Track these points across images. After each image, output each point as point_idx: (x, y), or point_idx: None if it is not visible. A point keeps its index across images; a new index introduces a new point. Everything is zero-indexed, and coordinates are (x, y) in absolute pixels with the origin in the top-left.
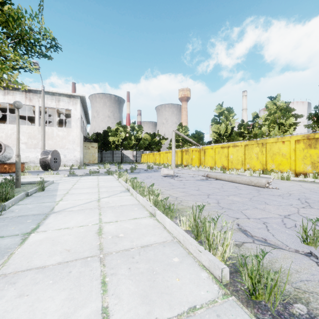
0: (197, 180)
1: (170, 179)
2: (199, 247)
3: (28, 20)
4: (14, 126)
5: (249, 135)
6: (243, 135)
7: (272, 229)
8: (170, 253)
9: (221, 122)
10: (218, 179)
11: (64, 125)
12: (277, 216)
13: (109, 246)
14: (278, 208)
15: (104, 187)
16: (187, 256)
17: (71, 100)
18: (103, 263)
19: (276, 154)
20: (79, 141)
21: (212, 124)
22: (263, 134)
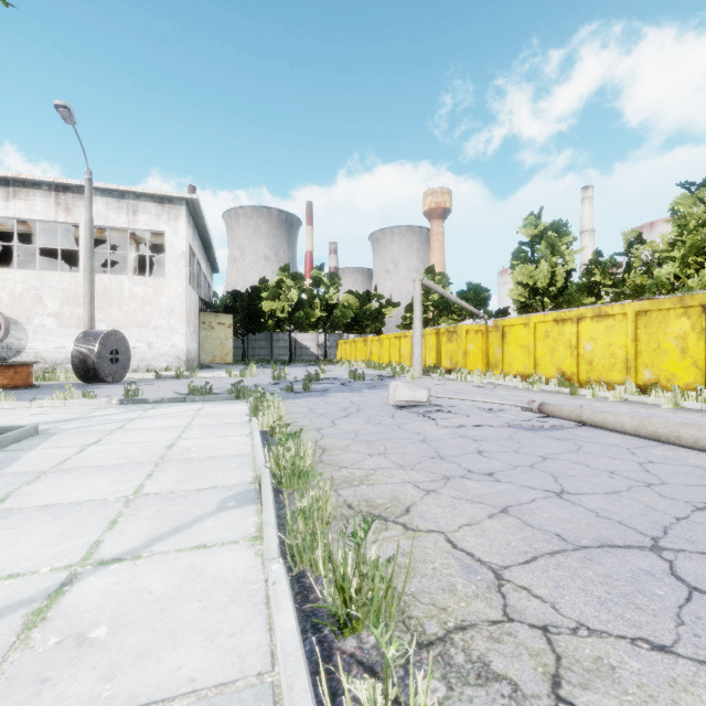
0: (515, 428)
1: (419, 419)
2: None
3: None
4: (29, 274)
5: (616, 290)
6: (600, 290)
7: None
8: None
9: (536, 260)
10: (588, 425)
11: (159, 274)
12: None
13: None
14: None
15: (181, 460)
16: None
17: (165, 210)
18: None
19: None
20: (184, 310)
21: (512, 266)
22: (664, 285)
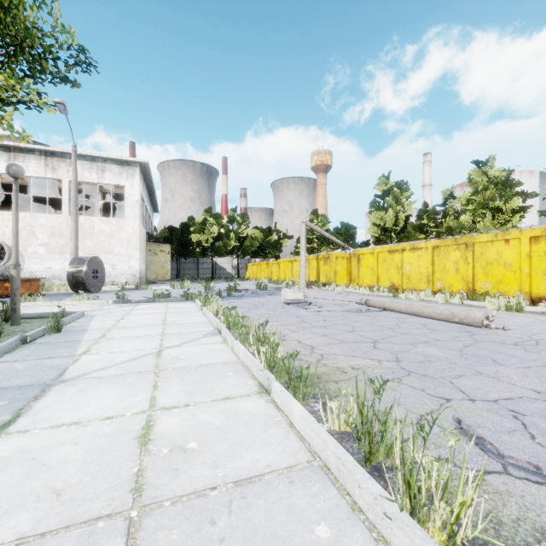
0: (348, 311)
1: (297, 308)
2: (384, 502)
3: (31, 9)
4: (25, 215)
5: (437, 230)
6: (427, 230)
7: (540, 432)
8: (307, 507)
9: (386, 208)
10: (387, 310)
11: (114, 214)
12: (533, 393)
13: (159, 482)
14: (526, 373)
15: (175, 324)
16: (350, 520)
17: (124, 170)
18: (134, 544)
19: (493, 263)
20: (138, 242)
21: (370, 212)
22: (464, 227)
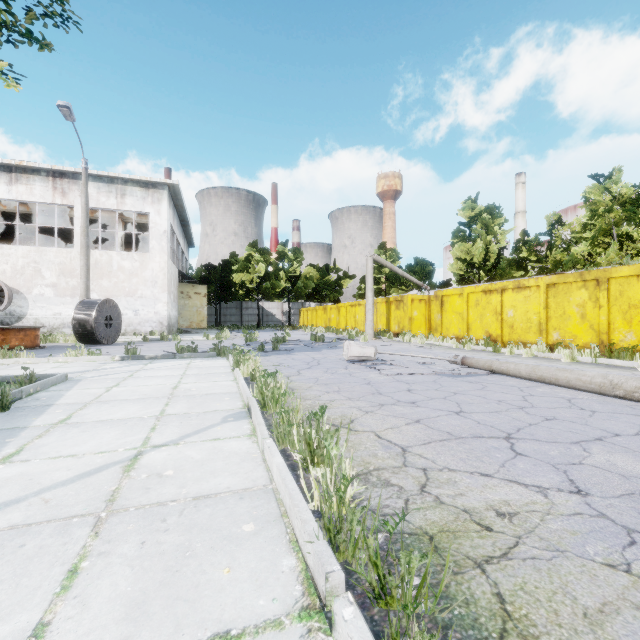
0: (441, 375)
1: (367, 369)
2: None
3: None
4: (29, 249)
5: (540, 265)
6: (527, 265)
7: None
8: None
9: (473, 239)
10: (497, 373)
11: (141, 249)
12: None
13: None
14: None
15: (187, 396)
16: None
17: (149, 194)
18: None
19: (639, 306)
20: (166, 281)
21: (453, 243)
22: (578, 261)
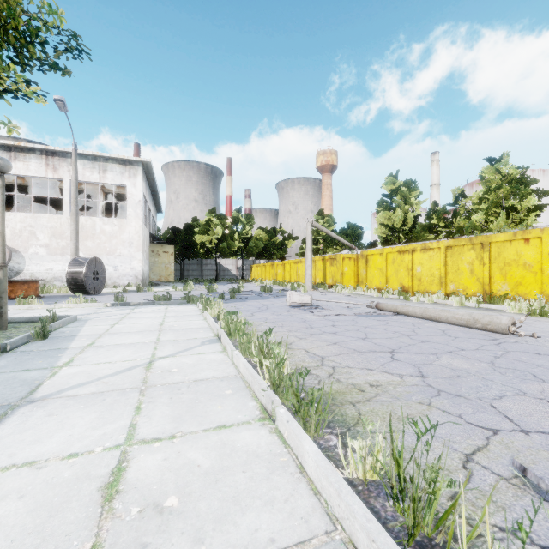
0: (359, 316)
1: (304, 312)
2: None
3: None
4: (26, 215)
5: (447, 230)
6: (437, 230)
7: None
8: None
9: (394, 208)
10: (400, 314)
11: (117, 214)
12: None
13: None
14: None
15: (172, 329)
16: None
17: (126, 170)
18: None
19: (511, 264)
20: (140, 242)
21: (377, 211)
22: (476, 227)
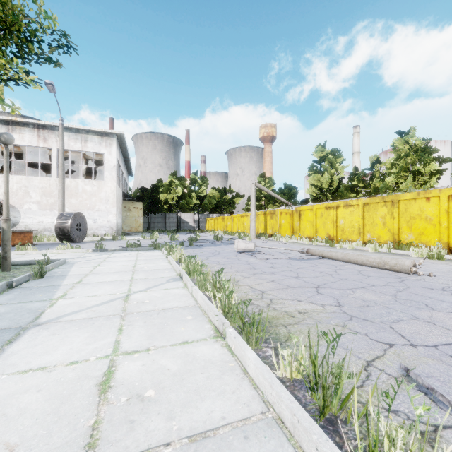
0: (292, 259)
1: (249, 256)
2: None
3: None
4: (21, 178)
5: (366, 189)
6: (357, 190)
7: None
8: None
9: (322, 171)
10: (326, 258)
11: (96, 177)
12: None
13: (114, 436)
14: None
15: (143, 270)
16: None
17: (104, 140)
18: None
19: (415, 217)
20: (115, 200)
21: (309, 174)
22: (389, 188)
